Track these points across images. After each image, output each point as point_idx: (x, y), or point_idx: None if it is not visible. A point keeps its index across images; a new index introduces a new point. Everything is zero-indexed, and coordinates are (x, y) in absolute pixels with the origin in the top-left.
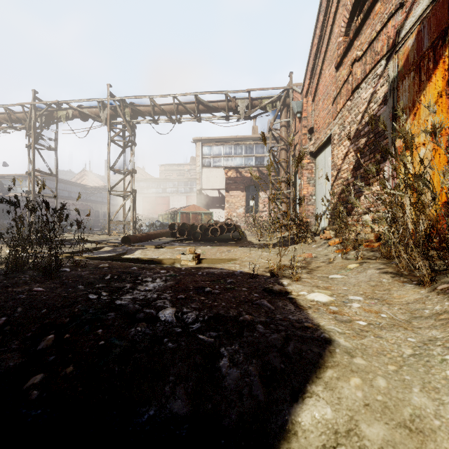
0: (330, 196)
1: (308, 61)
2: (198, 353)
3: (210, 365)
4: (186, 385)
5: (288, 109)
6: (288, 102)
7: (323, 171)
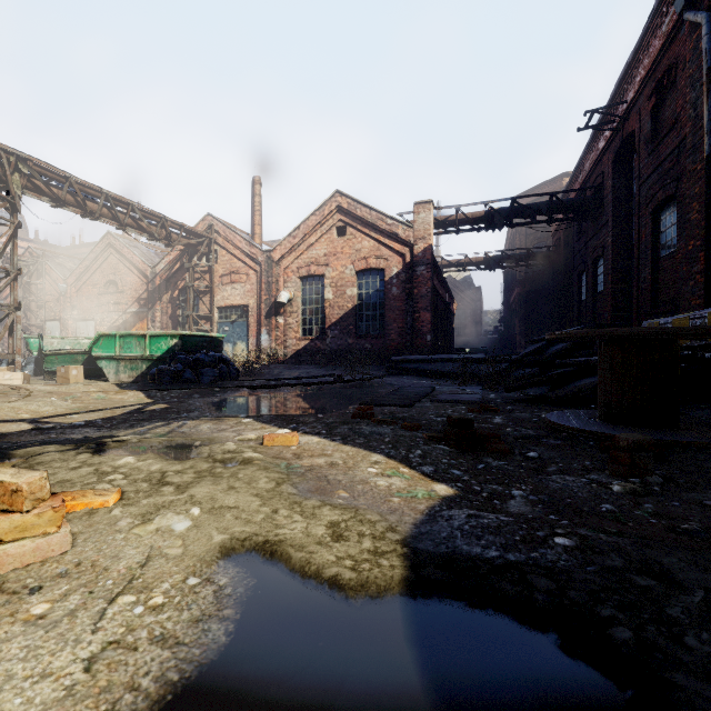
0: None
1: (74, 270)
2: None
3: None
4: None
5: (38, 272)
6: (40, 268)
7: (86, 331)
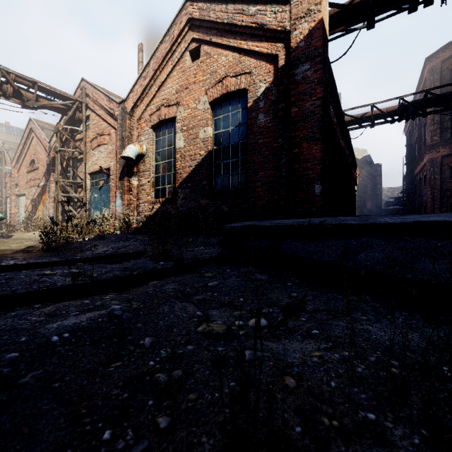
0: (25, 216)
1: (15, 155)
2: (2, 236)
3: (3, 236)
4: (2, 237)
5: (1, 160)
6: (1, 157)
7: (23, 204)
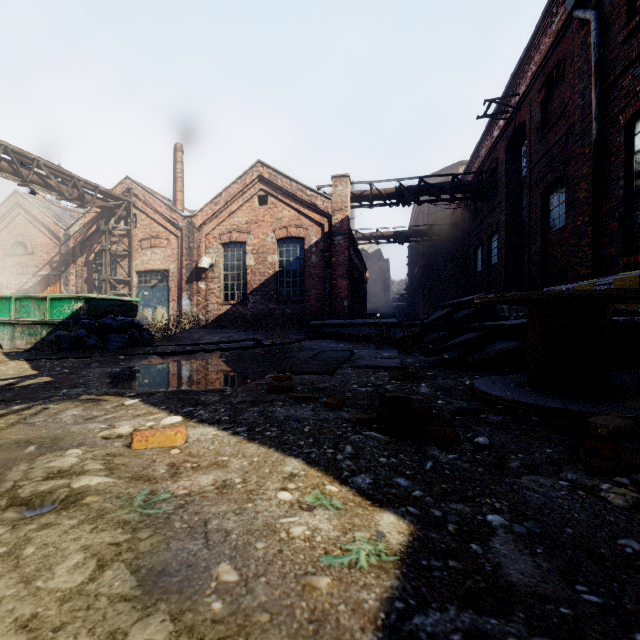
0: None
1: None
2: None
3: None
4: None
5: None
6: None
7: None
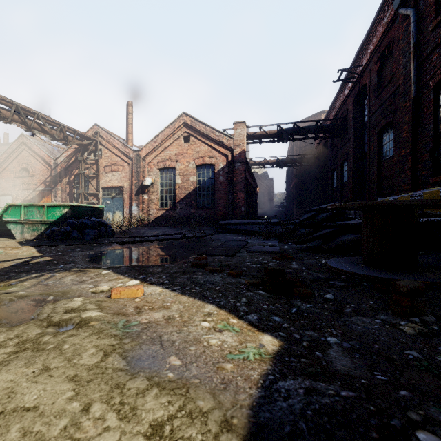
0: None
1: None
2: None
3: None
4: None
5: None
6: None
7: (5, 203)
